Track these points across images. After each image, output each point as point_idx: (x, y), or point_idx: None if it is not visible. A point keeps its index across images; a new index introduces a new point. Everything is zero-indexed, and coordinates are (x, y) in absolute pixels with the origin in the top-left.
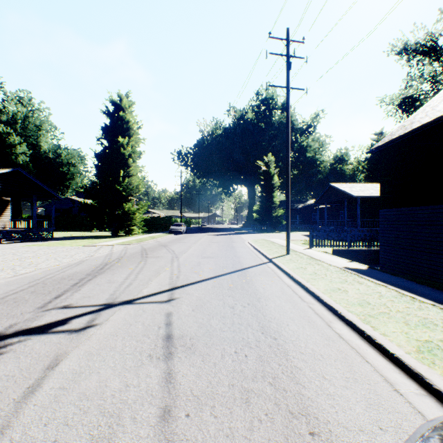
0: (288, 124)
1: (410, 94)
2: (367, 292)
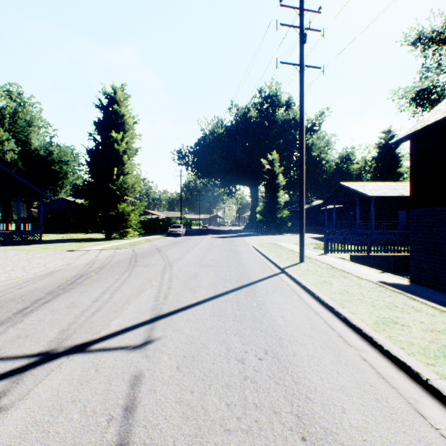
0: (302, 108)
1: (425, 87)
2: (441, 328)
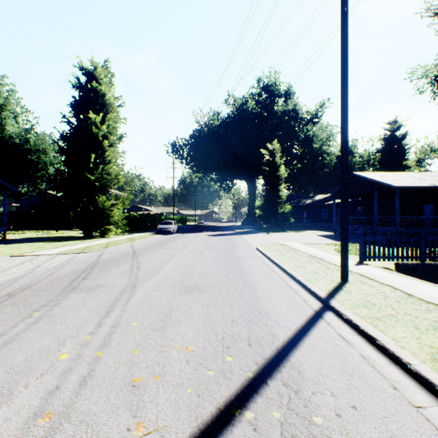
0: (346, 35)
1: None
2: None
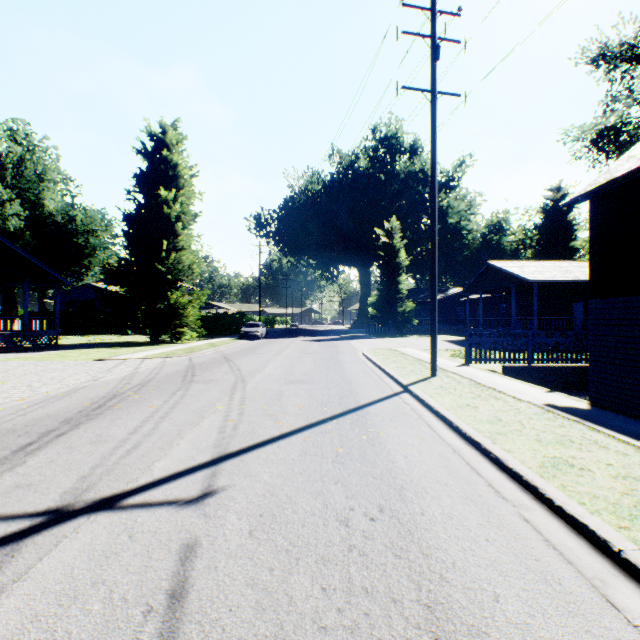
0: (434, 154)
1: (611, 124)
2: (638, 474)
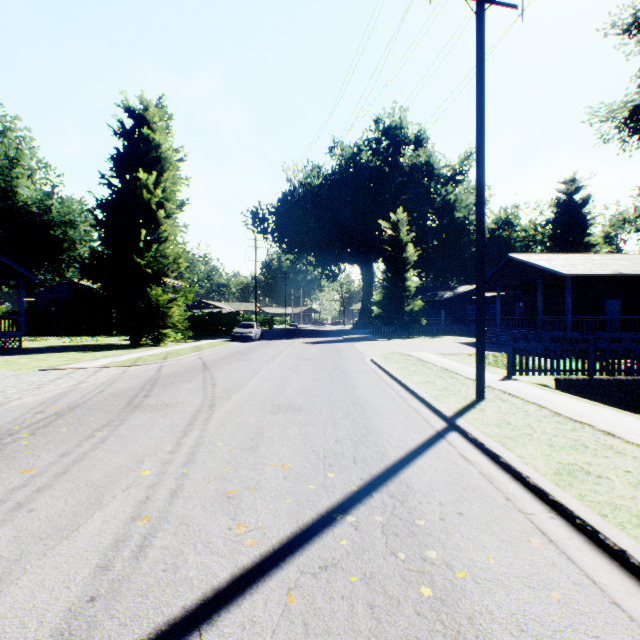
0: (482, 85)
1: None
2: None
